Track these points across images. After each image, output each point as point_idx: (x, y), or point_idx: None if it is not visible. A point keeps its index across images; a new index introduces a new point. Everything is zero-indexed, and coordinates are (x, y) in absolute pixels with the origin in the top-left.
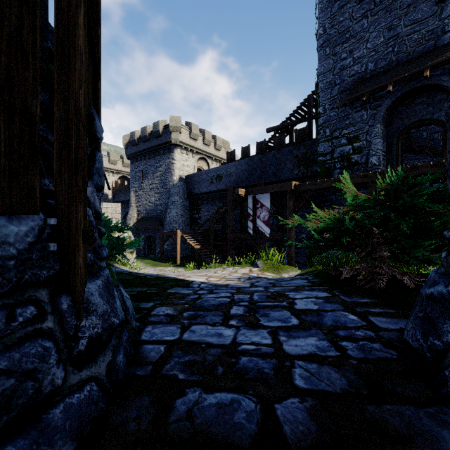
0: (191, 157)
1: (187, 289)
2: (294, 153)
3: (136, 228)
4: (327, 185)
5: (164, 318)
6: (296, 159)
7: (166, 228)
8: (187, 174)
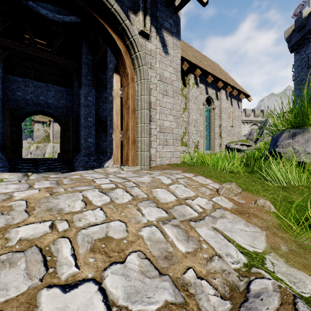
0: (246, 125)
1: None
2: None
3: None
4: None
5: None
6: None
7: None
8: (244, 134)
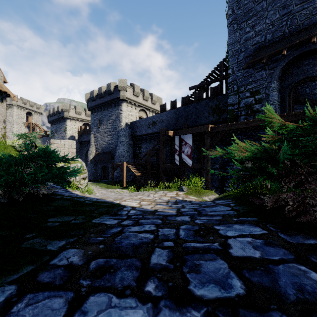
0: (134, 109)
1: (114, 218)
2: (209, 105)
3: (94, 161)
4: (236, 127)
5: (59, 275)
6: (211, 109)
7: (116, 160)
8: (131, 121)
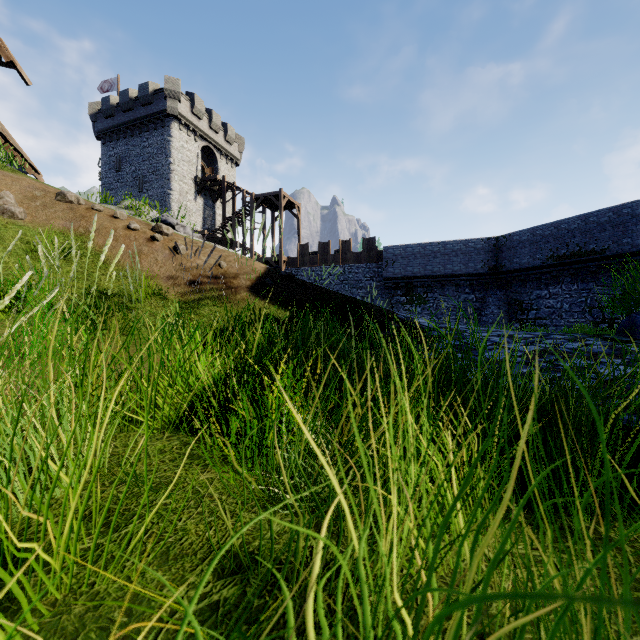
0: None
1: None
2: None
3: None
4: None
5: None
6: None
7: None
8: None
